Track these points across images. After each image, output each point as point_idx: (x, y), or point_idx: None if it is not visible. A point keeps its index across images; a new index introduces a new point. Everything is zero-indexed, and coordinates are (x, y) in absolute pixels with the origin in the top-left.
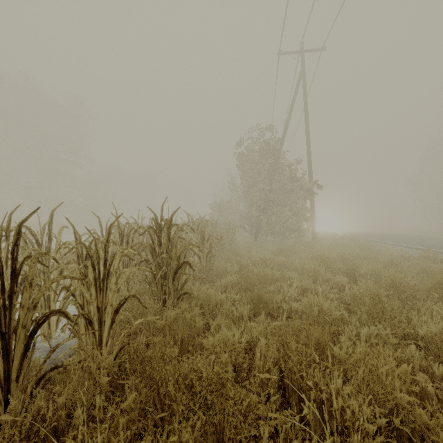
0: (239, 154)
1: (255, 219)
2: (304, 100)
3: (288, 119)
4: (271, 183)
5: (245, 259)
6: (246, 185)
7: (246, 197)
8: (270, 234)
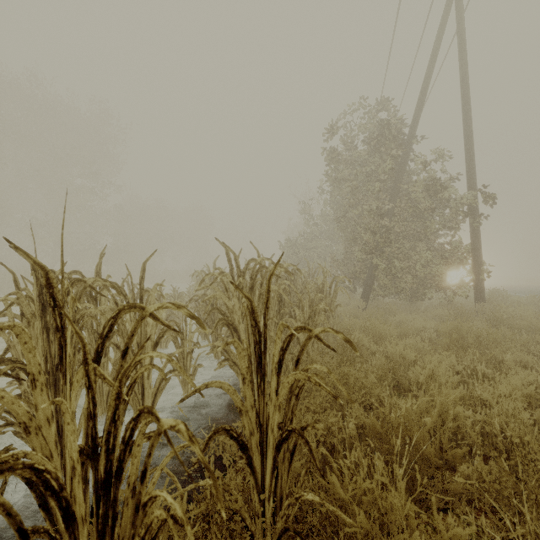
0: (332, 148)
1: (360, 265)
2: (459, 40)
3: (429, 77)
4: (395, 197)
5: (382, 373)
6: (341, 209)
7: (343, 227)
8: (391, 293)
